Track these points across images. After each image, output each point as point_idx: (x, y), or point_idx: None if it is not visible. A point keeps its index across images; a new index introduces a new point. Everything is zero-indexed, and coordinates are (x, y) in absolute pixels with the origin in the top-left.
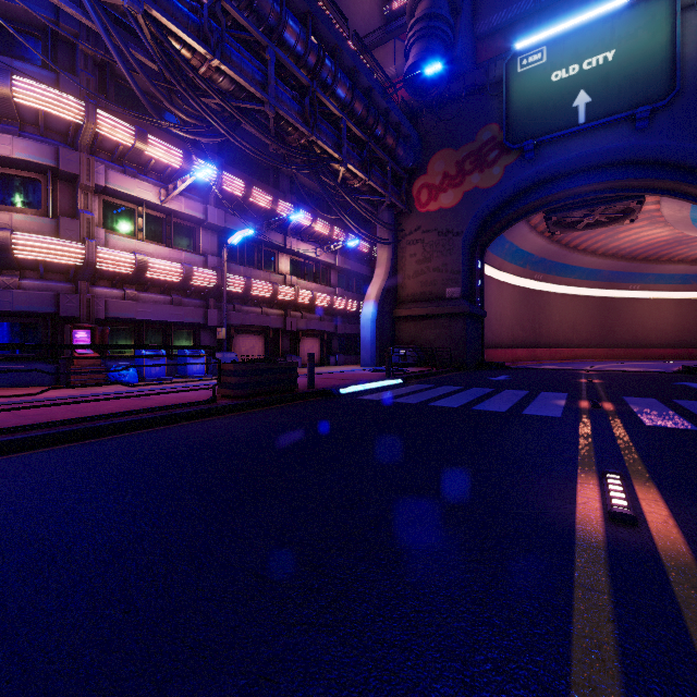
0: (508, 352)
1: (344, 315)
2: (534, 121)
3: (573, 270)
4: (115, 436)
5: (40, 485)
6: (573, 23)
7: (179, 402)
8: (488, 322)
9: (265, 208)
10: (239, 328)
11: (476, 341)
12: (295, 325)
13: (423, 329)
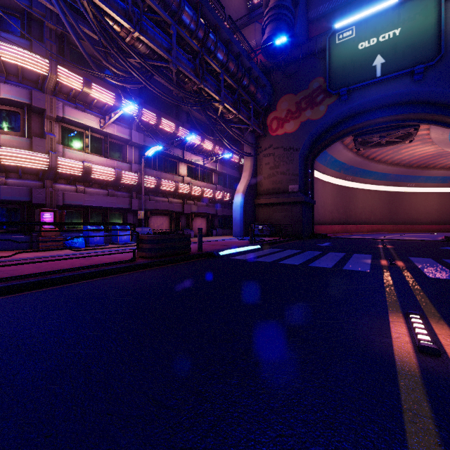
0: (329, 227)
1: (222, 203)
2: (347, 75)
3: (371, 174)
4: (64, 285)
5: (4, 323)
6: (373, 10)
7: (110, 261)
8: (316, 208)
9: (170, 132)
10: (152, 211)
11: (308, 220)
12: (190, 209)
13: (273, 212)
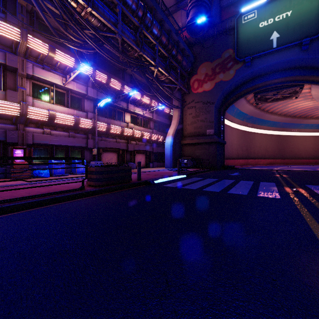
0: (235, 161)
1: (157, 143)
2: (250, 47)
3: (266, 122)
4: (14, 213)
5: None
6: None
7: (63, 189)
8: (226, 147)
9: (117, 89)
10: (104, 149)
11: (221, 155)
12: (133, 147)
13: (195, 150)
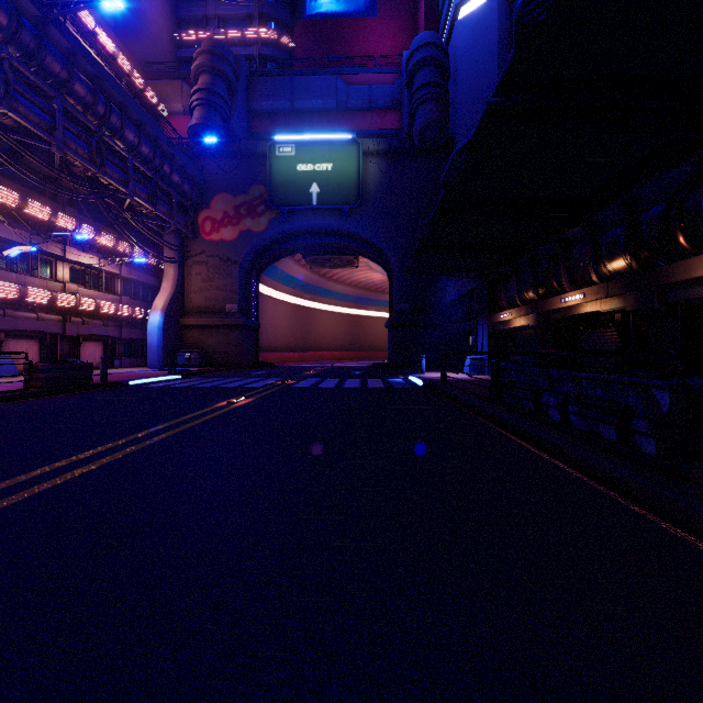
0: (282, 355)
1: (130, 321)
2: (287, 193)
3: (332, 293)
4: None
5: None
6: (309, 137)
7: None
8: (265, 331)
9: (42, 219)
10: (9, 333)
11: (251, 346)
12: (76, 330)
13: (207, 336)
